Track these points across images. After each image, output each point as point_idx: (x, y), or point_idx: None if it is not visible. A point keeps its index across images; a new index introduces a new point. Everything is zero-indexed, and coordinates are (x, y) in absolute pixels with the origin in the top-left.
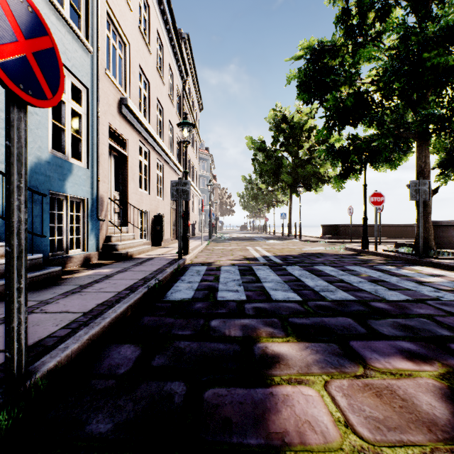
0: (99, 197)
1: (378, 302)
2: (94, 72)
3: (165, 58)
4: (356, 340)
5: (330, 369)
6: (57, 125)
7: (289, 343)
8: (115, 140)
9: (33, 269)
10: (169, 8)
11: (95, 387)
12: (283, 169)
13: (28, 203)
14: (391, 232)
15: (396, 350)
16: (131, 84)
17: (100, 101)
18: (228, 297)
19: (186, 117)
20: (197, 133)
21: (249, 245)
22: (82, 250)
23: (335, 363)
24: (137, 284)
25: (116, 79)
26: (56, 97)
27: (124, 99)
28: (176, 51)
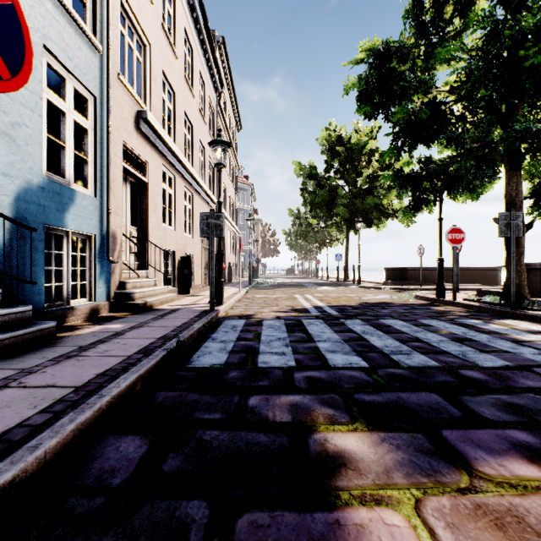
0: (110, 233)
1: (469, 370)
2: (104, 76)
3: (195, 65)
4: (450, 429)
5: (421, 477)
6: (55, 142)
7: (357, 433)
8: (132, 163)
9: (19, 326)
10: (200, 3)
11: (73, 511)
12: (338, 200)
13: (14, 240)
14: (469, 276)
15: (510, 444)
16: (152, 94)
17: (112, 113)
18: (271, 362)
19: (219, 134)
20: (234, 158)
21: (297, 292)
22: (88, 299)
23: (427, 467)
24: (154, 344)
25: (133, 87)
26: (17, 79)
27: (143, 112)
28: (209, 57)
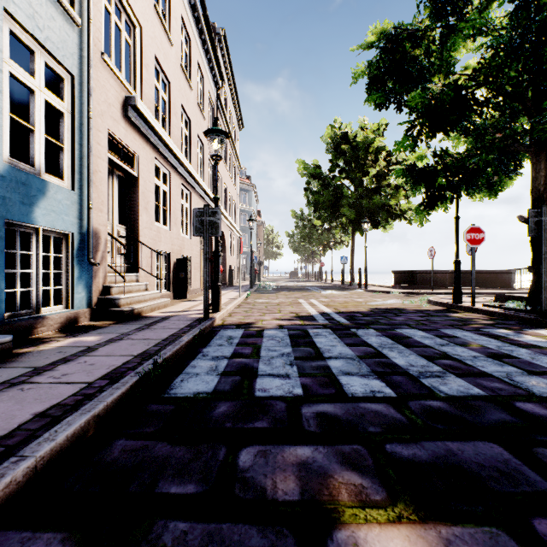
0: (91, 231)
1: (527, 401)
2: (84, 53)
3: (193, 55)
4: (544, 517)
5: None
6: (21, 124)
7: (403, 528)
8: (120, 156)
9: None
10: None
11: None
12: (344, 200)
13: None
14: (481, 280)
15: None
16: (143, 81)
17: (94, 97)
18: (272, 390)
19: (216, 122)
20: (236, 157)
21: (301, 296)
22: (65, 306)
23: None
24: (128, 365)
25: (121, 71)
26: None
27: (131, 98)
28: (208, 48)
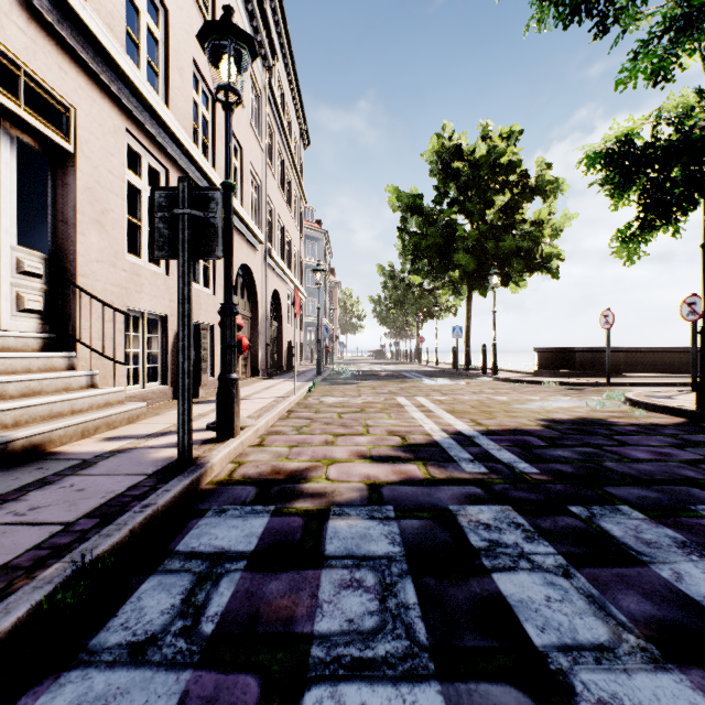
0: None
1: None
2: None
3: None
4: None
5: None
6: None
7: None
8: (38, 111)
9: None
10: None
11: None
12: (458, 243)
13: None
14: (670, 362)
15: None
16: None
17: None
18: None
19: (226, 16)
20: (299, 184)
21: (399, 391)
22: None
23: None
24: None
25: None
26: None
27: None
28: None
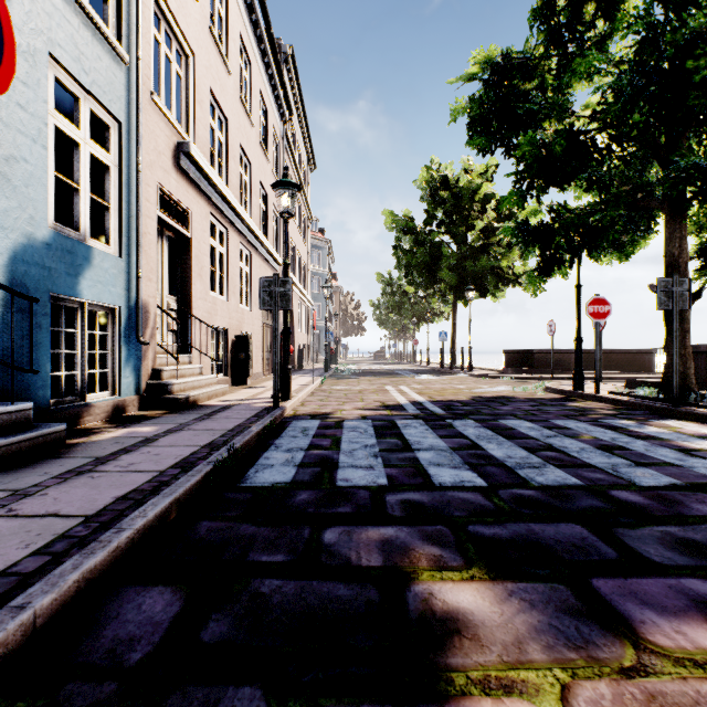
0: (140, 305)
1: (624, 490)
2: (132, 95)
3: (254, 83)
4: (603, 577)
5: (567, 651)
6: (66, 183)
7: (474, 584)
8: (170, 213)
9: (14, 430)
10: (261, 1)
11: (70, 704)
12: (443, 261)
13: (8, 313)
14: (614, 362)
15: (688, 600)
16: (197, 121)
17: (142, 146)
18: (355, 480)
19: (286, 173)
20: (306, 206)
21: (389, 383)
22: (111, 393)
23: (574, 635)
24: (197, 455)
25: (171, 111)
26: None
27: (184, 144)
28: (273, 72)
